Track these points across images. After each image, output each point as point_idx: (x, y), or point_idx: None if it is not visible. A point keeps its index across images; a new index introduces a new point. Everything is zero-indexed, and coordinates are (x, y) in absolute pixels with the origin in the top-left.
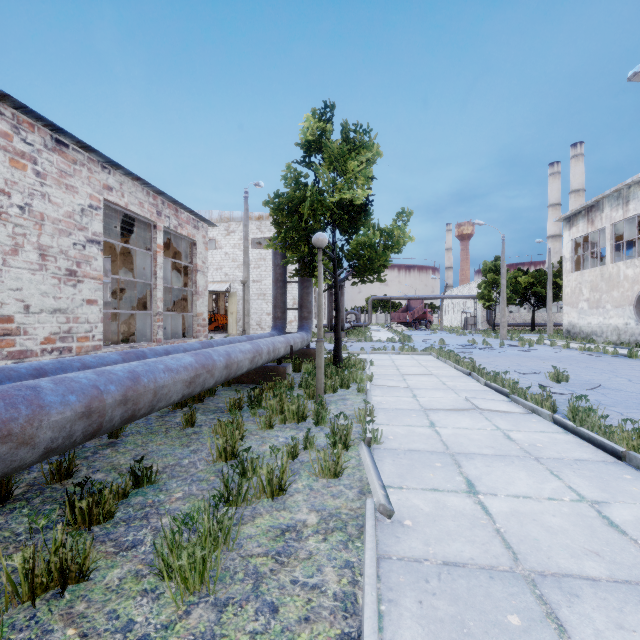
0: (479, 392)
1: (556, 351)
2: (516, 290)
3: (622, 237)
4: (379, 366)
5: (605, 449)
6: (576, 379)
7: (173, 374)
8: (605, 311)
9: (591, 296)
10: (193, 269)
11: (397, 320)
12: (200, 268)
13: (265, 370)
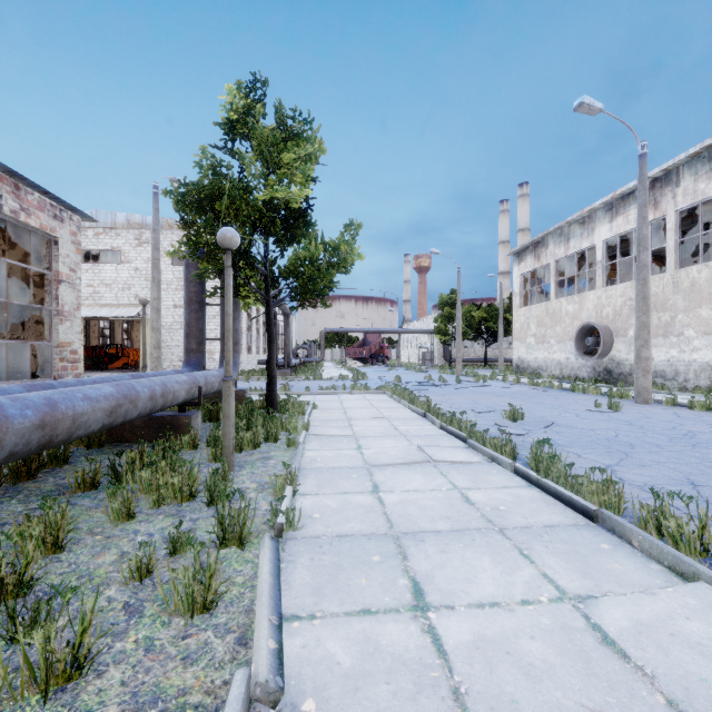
0: (434, 437)
1: (508, 386)
2: (471, 325)
3: (563, 275)
4: (324, 409)
5: (574, 507)
6: (530, 416)
7: None
8: (550, 346)
9: (538, 331)
10: (53, 278)
11: (353, 356)
12: (66, 278)
13: (159, 422)
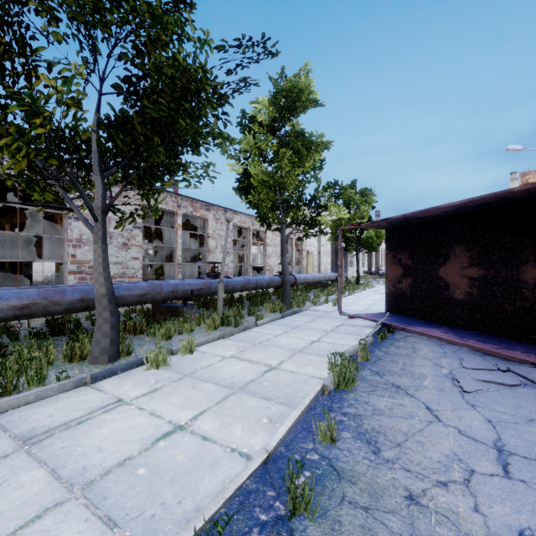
0: None
1: None
2: None
3: None
4: (377, 288)
5: None
6: None
7: (310, 277)
8: None
9: None
10: (302, 250)
11: None
12: (304, 249)
13: (327, 284)
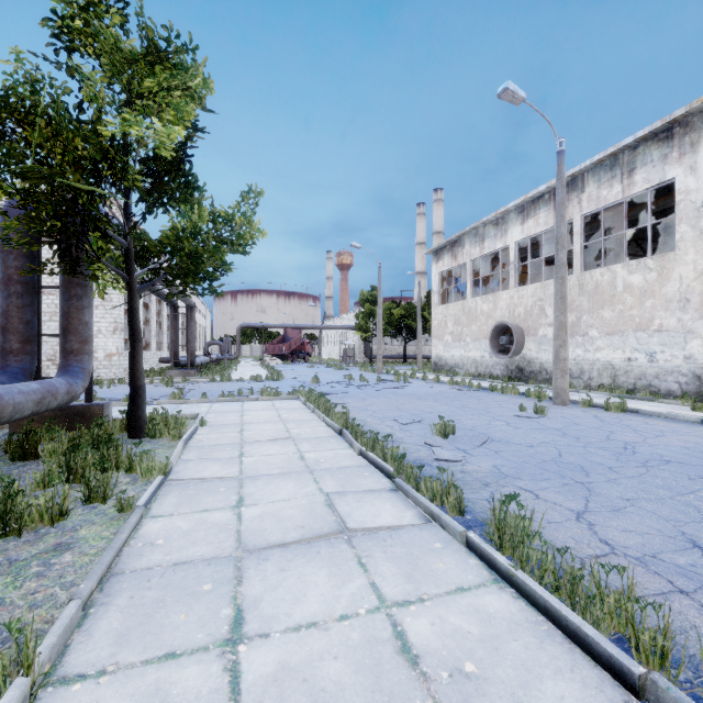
0: (351, 472)
1: (430, 386)
2: (391, 322)
3: (476, 275)
4: (215, 426)
5: (589, 649)
6: (460, 428)
7: None
8: (466, 344)
9: (455, 329)
10: None
11: (272, 352)
12: None
13: None
